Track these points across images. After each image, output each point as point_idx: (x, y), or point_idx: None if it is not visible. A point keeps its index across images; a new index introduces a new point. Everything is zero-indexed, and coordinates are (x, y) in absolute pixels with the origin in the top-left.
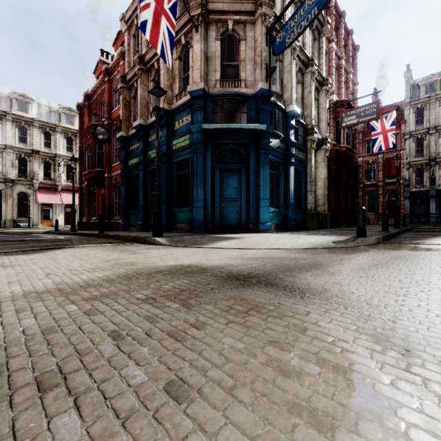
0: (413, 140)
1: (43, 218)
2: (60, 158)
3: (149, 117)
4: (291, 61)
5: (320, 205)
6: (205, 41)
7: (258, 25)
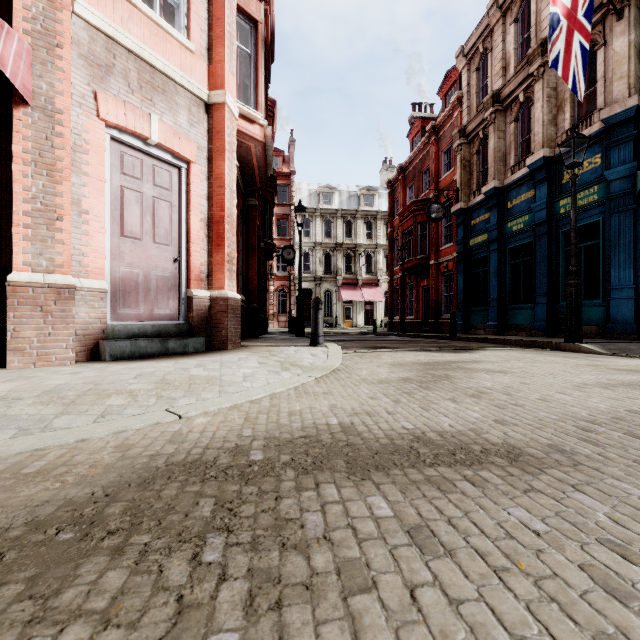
0: None
1: (345, 317)
2: (360, 248)
3: (509, 174)
4: None
5: None
6: (636, 26)
7: None
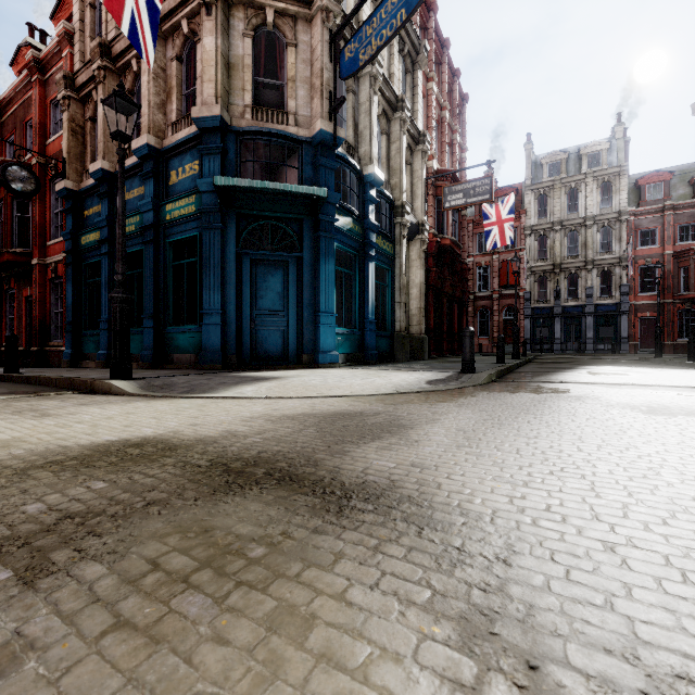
0: (535, 237)
1: None
2: None
3: None
4: (371, 96)
5: (415, 325)
6: (225, 35)
7: (316, 26)
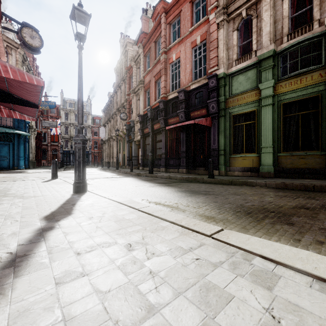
0: (64, 126)
1: None
2: None
3: None
4: None
5: (32, 158)
6: None
7: None
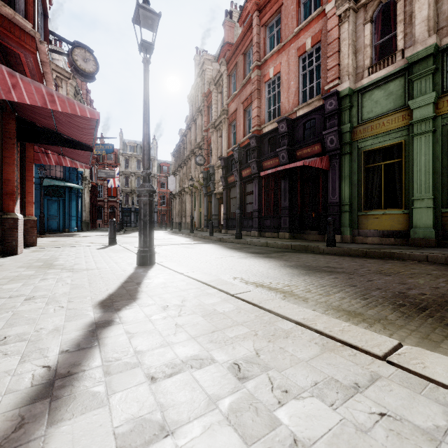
0: (124, 176)
1: None
2: None
3: None
4: None
5: (86, 217)
6: None
7: None
